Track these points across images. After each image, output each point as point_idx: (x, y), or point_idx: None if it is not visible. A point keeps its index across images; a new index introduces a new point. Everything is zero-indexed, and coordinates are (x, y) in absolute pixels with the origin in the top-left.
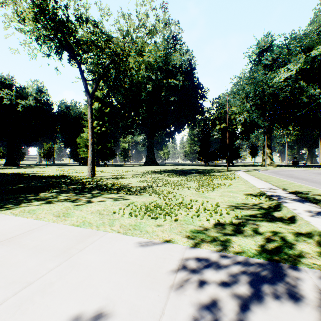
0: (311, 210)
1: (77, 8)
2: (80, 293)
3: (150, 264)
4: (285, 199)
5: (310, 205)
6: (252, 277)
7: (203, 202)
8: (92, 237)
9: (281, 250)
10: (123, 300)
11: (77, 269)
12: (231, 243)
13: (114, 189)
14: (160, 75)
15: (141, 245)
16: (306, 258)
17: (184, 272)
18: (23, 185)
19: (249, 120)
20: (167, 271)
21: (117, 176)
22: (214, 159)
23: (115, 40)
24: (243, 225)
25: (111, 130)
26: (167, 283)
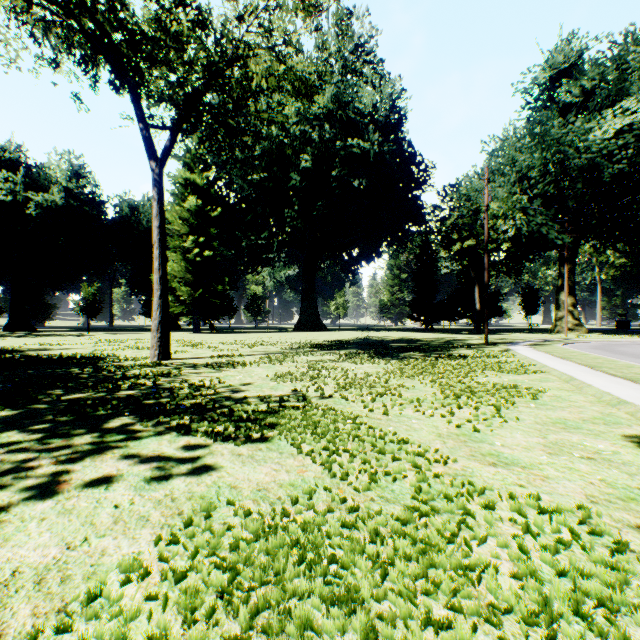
0: None
1: None
2: None
3: None
4: None
5: None
6: None
7: (522, 508)
8: None
9: None
10: None
11: None
12: None
13: (183, 413)
14: (330, 131)
15: None
16: None
17: None
18: None
19: (525, 232)
20: None
21: (222, 360)
22: (449, 317)
23: (218, 22)
24: None
25: (225, 256)
26: None
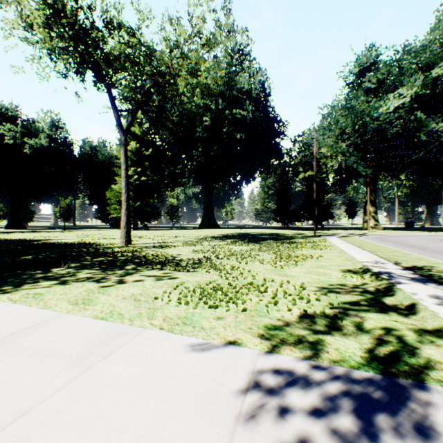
0: (437, 295)
1: (106, 9)
2: (100, 428)
3: (207, 380)
4: (399, 278)
5: (436, 288)
6: (358, 402)
7: (283, 283)
8: (122, 336)
9: (398, 357)
10: (164, 440)
11: (98, 387)
12: (326, 346)
13: (156, 264)
14: (222, 104)
15: (194, 349)
16: (437, 370)
17: (257, 393)
18: (30, 257)
19: (345, 166)
20: (232, 391)
21: (161, 244)
22: (297, 220)
23: (159, 54)
24: (341, 318)
25: (154, 180)
26: (232, 412)
